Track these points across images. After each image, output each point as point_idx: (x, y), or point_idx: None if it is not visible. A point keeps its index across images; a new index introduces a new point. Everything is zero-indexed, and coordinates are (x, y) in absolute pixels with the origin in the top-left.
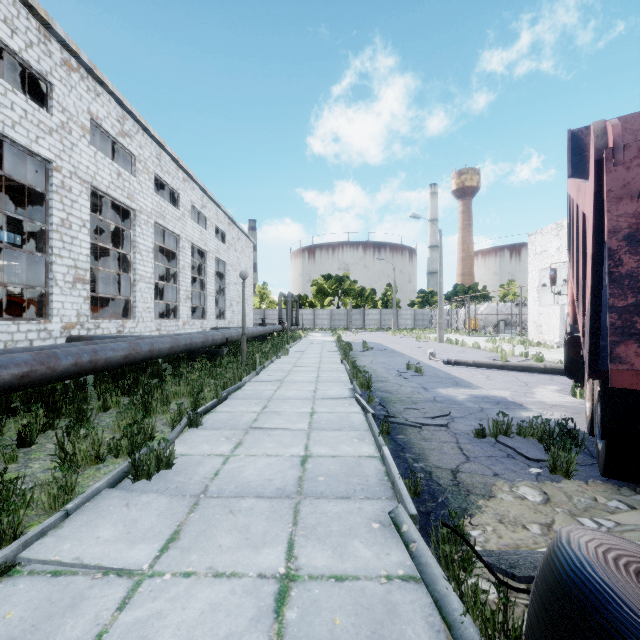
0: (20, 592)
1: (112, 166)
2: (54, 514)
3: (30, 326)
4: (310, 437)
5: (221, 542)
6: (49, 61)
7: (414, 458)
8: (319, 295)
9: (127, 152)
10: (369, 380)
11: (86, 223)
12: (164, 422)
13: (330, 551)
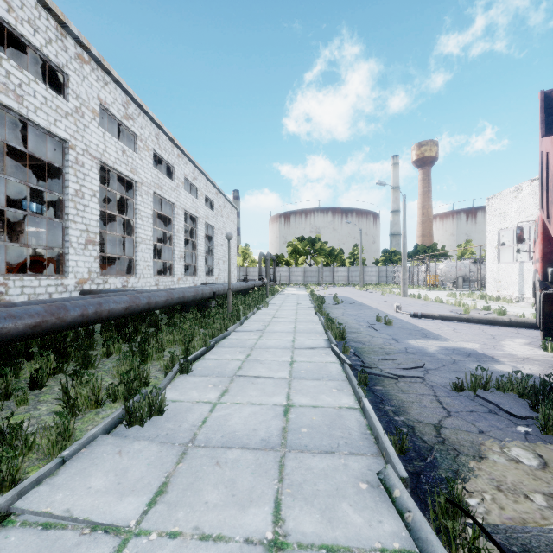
0: (10, 546)
1: (118, 144)
2: (53, 459)
3: (49, 281)
4: (291, 386)
5: (207, 498)
6: (65, 55)
7: (394, 411)
8: (294, 255)
9: (130, 132)
10: (343, 331)
11: (96, 193)
12: (158, 368)
13: (318, 514)
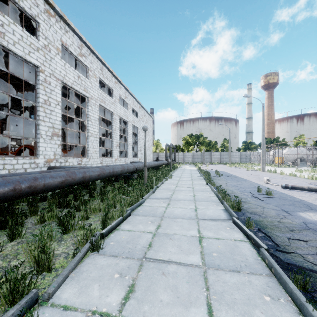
0: None
1: (75, 72)
2: None
3: (25, 160)
4: (208, 284)
5: None
6: (37, 9)
7: None
8: (186, 145)
9: (83, 65)
10: (239, 203)
11: (59, 103)
12: (75, 240)
13: None
